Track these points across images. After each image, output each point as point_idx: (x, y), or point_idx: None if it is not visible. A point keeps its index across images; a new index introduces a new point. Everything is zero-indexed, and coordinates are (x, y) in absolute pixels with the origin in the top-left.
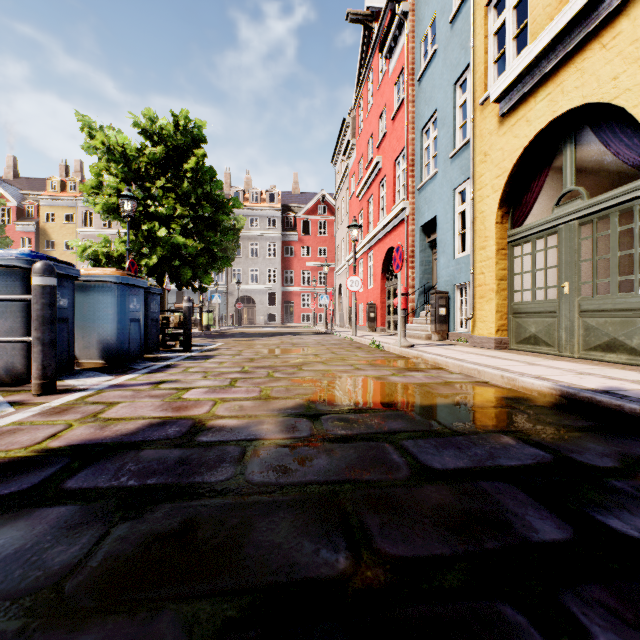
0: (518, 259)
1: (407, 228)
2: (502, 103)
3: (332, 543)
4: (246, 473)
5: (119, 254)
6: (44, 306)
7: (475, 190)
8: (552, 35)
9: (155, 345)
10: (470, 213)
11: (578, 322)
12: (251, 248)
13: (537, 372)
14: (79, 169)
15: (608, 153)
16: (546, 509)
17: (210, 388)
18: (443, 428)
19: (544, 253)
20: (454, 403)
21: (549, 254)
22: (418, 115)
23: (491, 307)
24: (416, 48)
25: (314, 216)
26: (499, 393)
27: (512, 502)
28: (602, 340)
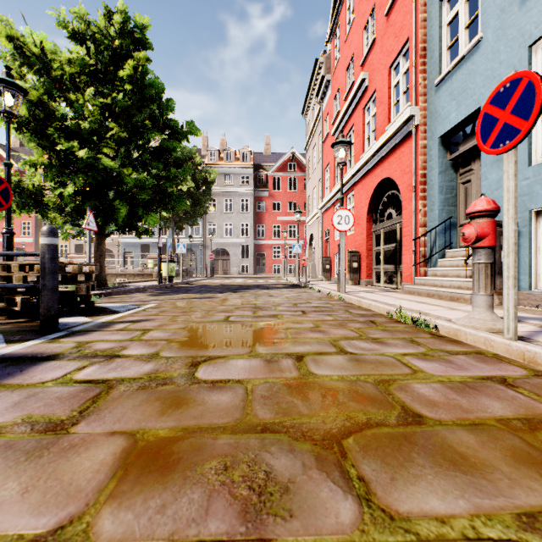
0: None
1: (415, 145)
2: None
3: None
4: None
5: (32, 185)
6: None
7: None
8: None
9: None
10: None
11: None
12: (226, 205)
13: None
14: None
15: None
16: None
17: None
18: None
19: None
20: None
21: None
22: None
23: None
24: None
25: (284, 173)
26: None
27: None
28: None
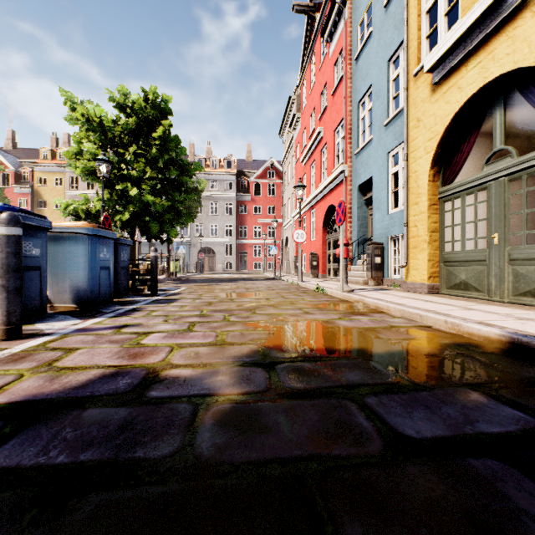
0: (449, 213)
1: (345, 188)
2: (435, 73)
3: None
4: (195, 444)
5: (97, 211)
6: (9, 255)
7: (408, 152)
8: (485, 6)
9: (125, 290)
10: (404, 173)
11: (508, 270)
12: (211, 207)
13: (477, 317)
14: (67, 141)
15: None
16: None
17: (169, 332)
18: (403, 380)
19: (474, 207)
20: (406, 350)
21: (479, 208)
22: (355, 90)
23: (424, 256)
24: (353, 32)
25: (264, 180)
26: (446, 338)
27: (520, 495)
28: (532, 286)
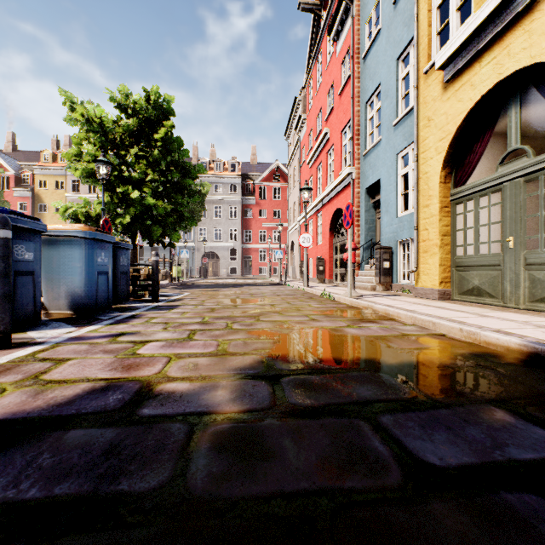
0: (461, 216)
1: (353, 191)
2: (446, 70)
3: None
4: (188, 473)
5: (97, 214)
6: None
7: (419, 153)
8: None
9: (125, 296)
10: (414, 174)
11: (524, 275)
12: (215, 211)
13: (494, 325)
14: (68, 143)
15: None
16: None
17: (167, 341)
18: (420, 396)
19: (488, 210)
20: (420, 361)
21: (493, 210)
22: (363, 89)
23: (435, 261)
24: (361, 30)
25: (269, 183)
26: (462, 348)
27: None
28: None
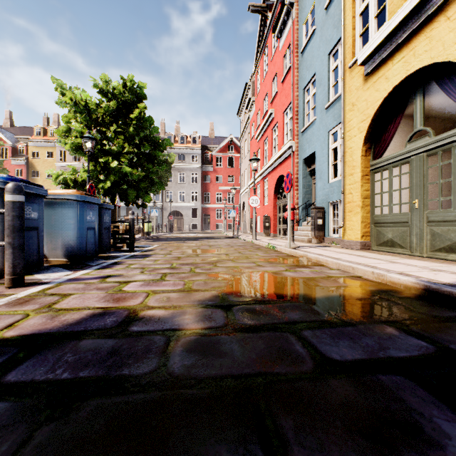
0: (378, 182)
1: (293, 161)
2: (366, 65)
3: (249, 452)
4: (168, 365)
5: (83, 180)
6: (14, 218)
7: (345, 131)
8: (407, 11)
9: (107, 247)
10: (341, 148)
11: (426, 230)
12: (179, 176)
13: (399, 269)
14: (57, 120)
15: (450, 101)
16: (449, 408)
17: (145, 281)
18: (334, 318)
19: (399, 178)
20: (338, 295)
21: (403, 178)
22: (301, 78)
23: (357, 218)
24: (300, 29)
25: (225, 153)
26: (372, 286)
27: (414, 399)
28: (446, 244)
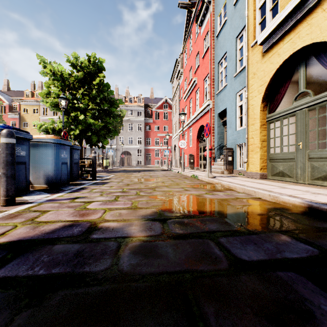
0: (272, 130)
1: (210, 115)
2: (264, 45)
3: None
4: (119, 264)
5: (59, 128)
6: (7, 155)
7: (248, 93)
8: (293, 5)
9: (76, 176)
10: (246, 105)
11: (307, 164)
12: (129, 126)
13: (288, 192)
14: (41, 86)
15: (325, 70)
16: None
17: (103, 201)
18: (242, 229)
19: (287, 126)
20: (245, 211)
21: (290, 127)
22: (216, 55)
23: (257, 156)
24: (215, 20)
25: (161, 110)
26: (269, 205)
27: (305, 291)
28: (322, 174)
